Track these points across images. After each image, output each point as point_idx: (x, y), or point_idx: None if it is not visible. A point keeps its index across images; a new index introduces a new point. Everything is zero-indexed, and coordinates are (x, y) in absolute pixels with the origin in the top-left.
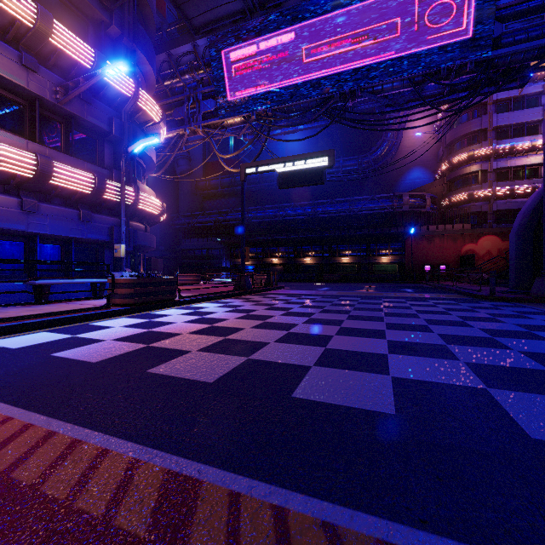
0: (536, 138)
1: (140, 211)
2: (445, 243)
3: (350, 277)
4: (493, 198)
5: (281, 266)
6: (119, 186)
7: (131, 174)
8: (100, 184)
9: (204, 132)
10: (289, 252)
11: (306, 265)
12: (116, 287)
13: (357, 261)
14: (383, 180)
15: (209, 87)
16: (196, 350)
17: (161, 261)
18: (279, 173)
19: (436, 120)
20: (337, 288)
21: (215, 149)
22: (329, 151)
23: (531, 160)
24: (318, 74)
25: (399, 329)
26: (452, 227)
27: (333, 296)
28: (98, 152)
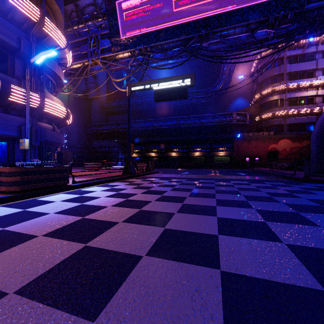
0: (313, 79)
1: (47, 114)
2: (258, 143)
3: (200, 164)
4: (287, 116)
5: (156, 157)
6: (25, 92)
7: (38, 84)
8: (4, 87)
9: (102, 63)
10: (161, 149)
11: (172, 157)
12: (2, 175)
13: (204, 154)
14: (219, 105)
15: (105, 30)
16: (16, 289)
17: (70, 153)
18: (155, 90)
19: (264, 56)
20: (194, 172)
21: (110, 75)
22: (191, 74)
23: (310, 93)
24: (182, 20)
25: (279, 221)
26: (262, 134)
27: (194, 179)
28: (9, 64)
